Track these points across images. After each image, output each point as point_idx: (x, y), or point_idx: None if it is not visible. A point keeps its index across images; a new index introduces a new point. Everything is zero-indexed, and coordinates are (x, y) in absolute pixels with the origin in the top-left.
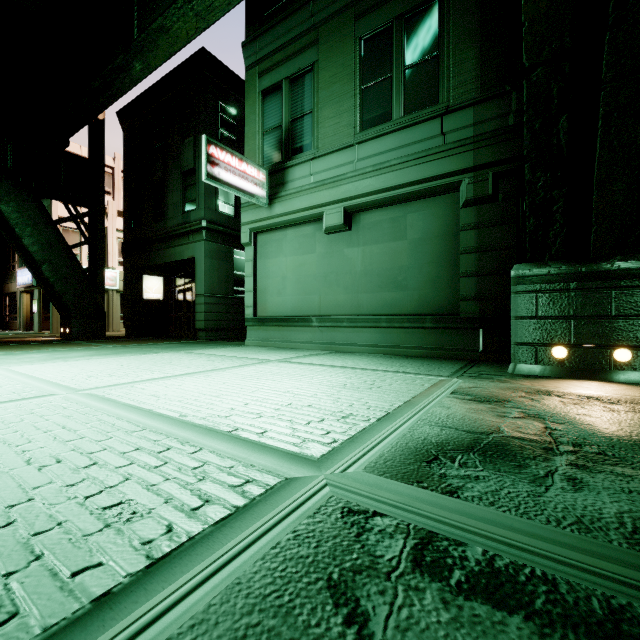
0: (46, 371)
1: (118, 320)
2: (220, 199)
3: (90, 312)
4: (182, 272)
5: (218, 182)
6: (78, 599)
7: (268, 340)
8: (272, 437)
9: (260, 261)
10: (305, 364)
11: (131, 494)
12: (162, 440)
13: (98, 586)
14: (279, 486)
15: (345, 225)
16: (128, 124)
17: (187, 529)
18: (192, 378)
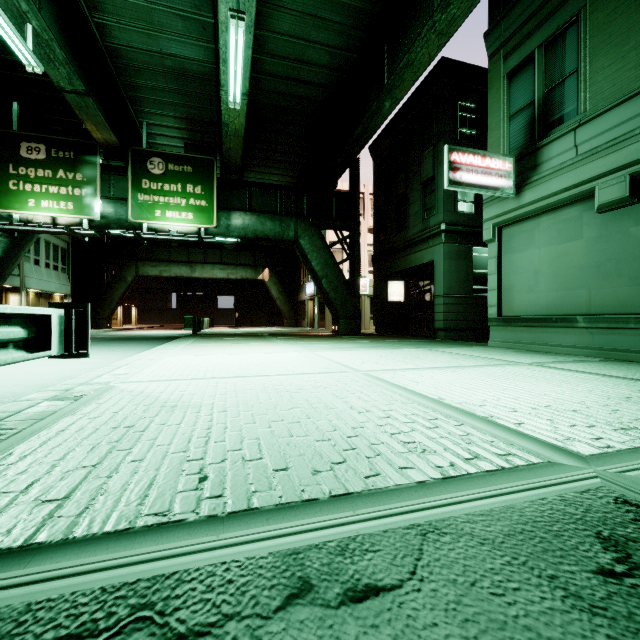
0: (335, 356)
1: (368, 320)
2: (459, 199)
3: (350, 314)
4: (421, 275)
5: (459, 186)
6: (407, 479)
7: (515, 342)
8: (530, 429)
9: (505, 257)
10: (566, 370)
11: (419, 439)
12: (429, 412)
13: (416, 477)
14: (541, 464)
15: (631, 197)
16: (377, 154)
17: (465, 468)
18: (440, 371)
